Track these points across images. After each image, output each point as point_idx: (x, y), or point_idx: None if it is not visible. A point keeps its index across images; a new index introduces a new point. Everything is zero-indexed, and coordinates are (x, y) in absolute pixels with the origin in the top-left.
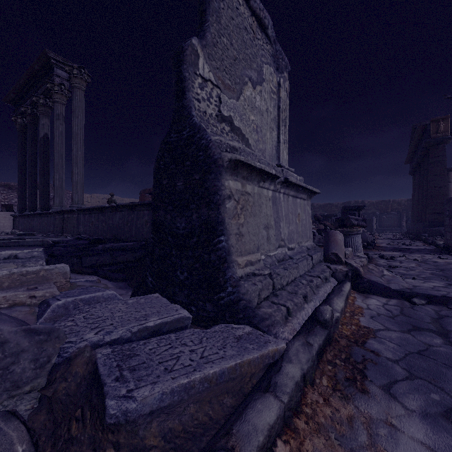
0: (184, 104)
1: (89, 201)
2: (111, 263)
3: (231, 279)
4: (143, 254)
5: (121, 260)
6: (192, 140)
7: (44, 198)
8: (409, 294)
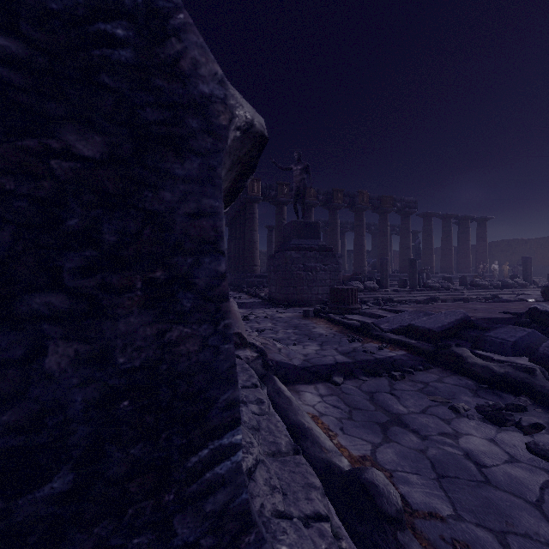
0: None
1: None
2: None
3: None
4: None
5: None
6: None
7: None
8: (324, 372)
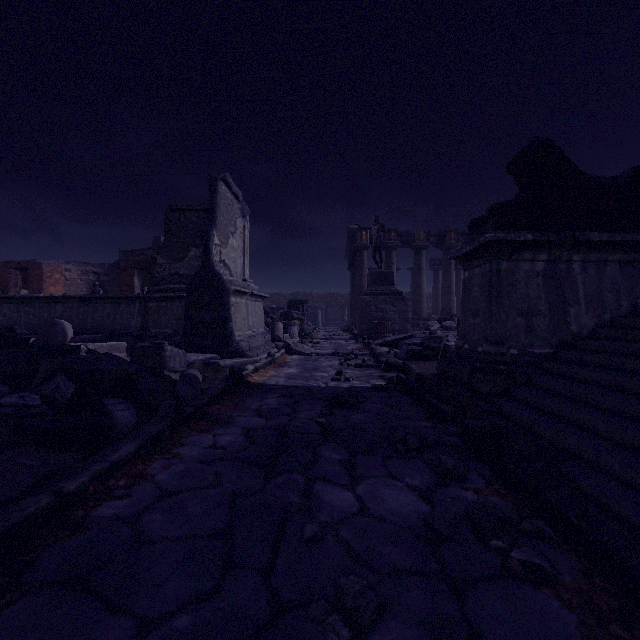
0: (210, 260)
1: None
2: None
3: (235, 340)
4: None
5: None
6: (215, 279)
7: None
8: (311, 353)
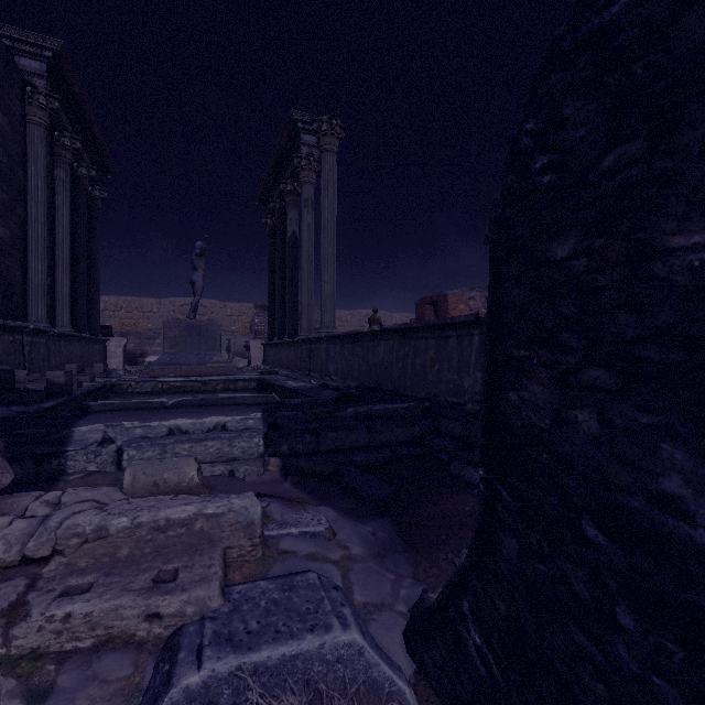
0: None
1: (348, 320)
2: (367, 446)
3: None
4: (426, 429)
5: (385, 439)
6: None
7: (292, 321)
8: None
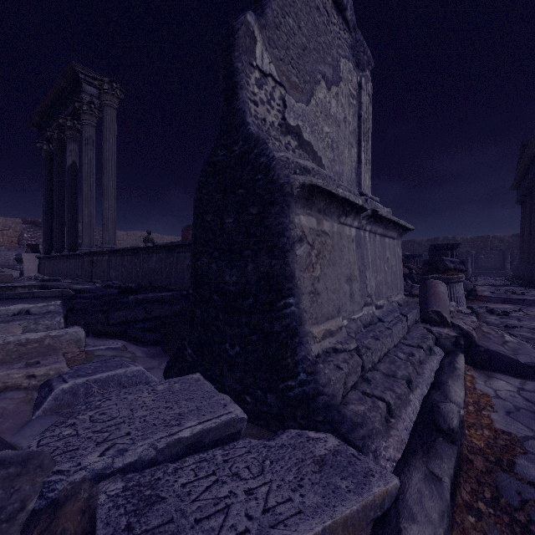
0: (235, 108)
1: (125, 240)
2: (144, 319)
3: (304, 361)
4: (183, 307)
5: (156, 314)
6: (247, 158)
7: (72, 237)
8: None
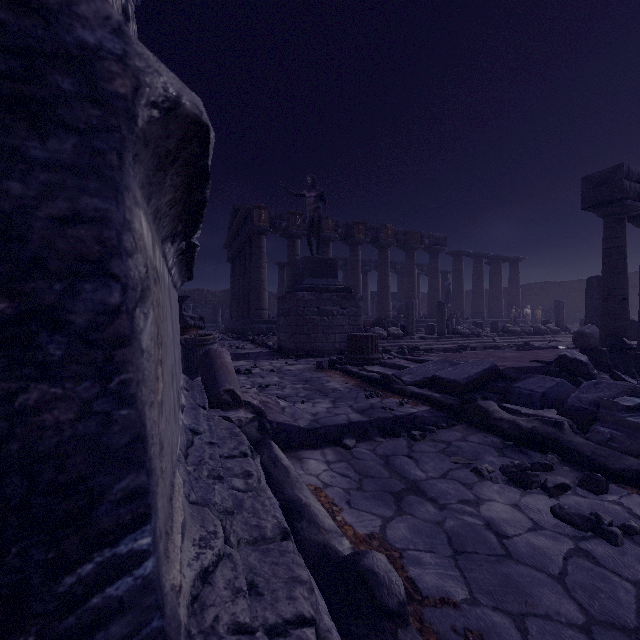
0: None
1: None
2: None
3: None
4: None
5: None
6: None
7: None
8: (334, 433)
